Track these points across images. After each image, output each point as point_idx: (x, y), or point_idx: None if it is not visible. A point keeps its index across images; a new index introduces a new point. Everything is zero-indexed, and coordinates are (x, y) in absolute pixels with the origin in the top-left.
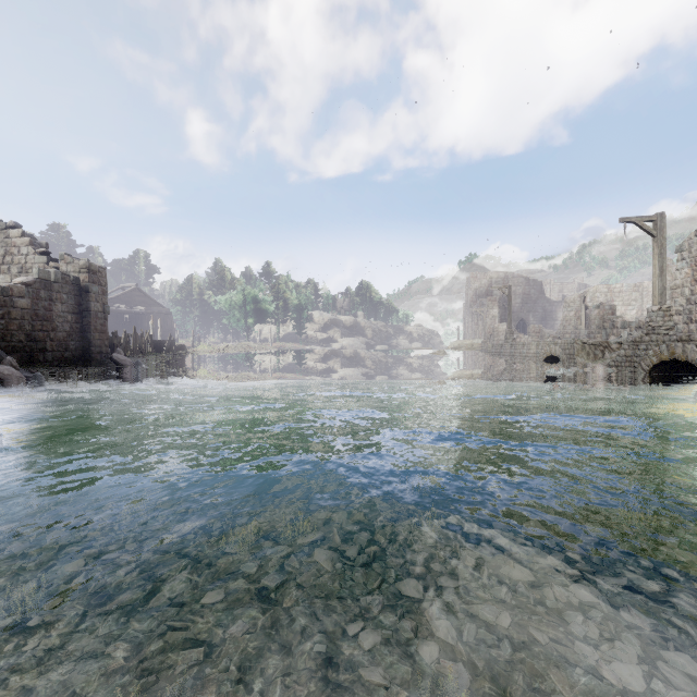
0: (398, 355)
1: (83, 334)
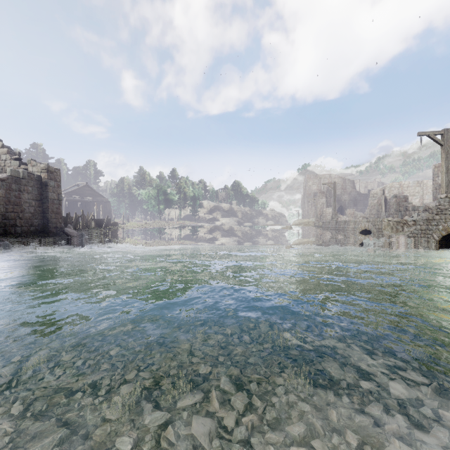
0: (258, 229)
1: (43, 215)
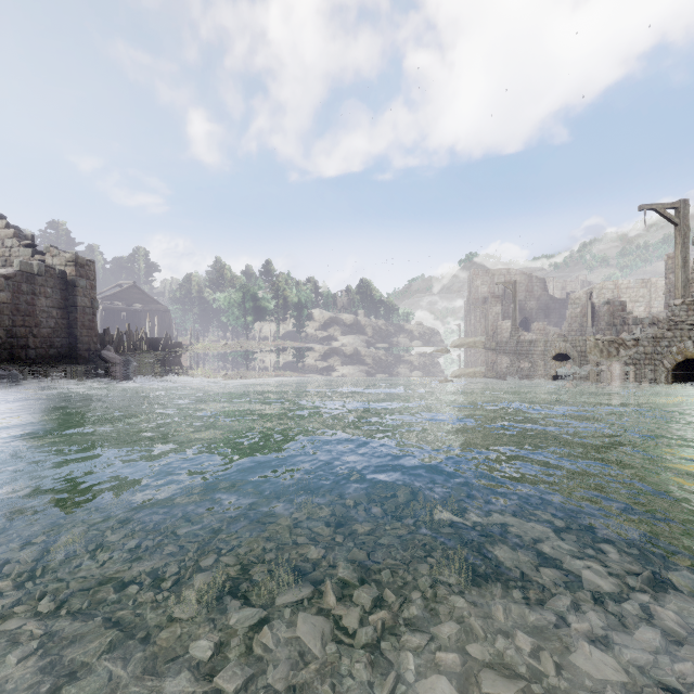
0: (398, 353)
1: (69, 331)
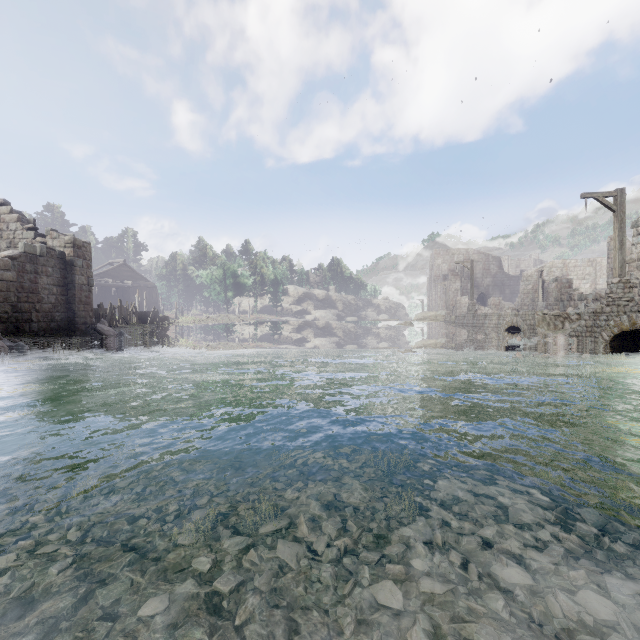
0: (366, 326)
1: (68, 306)
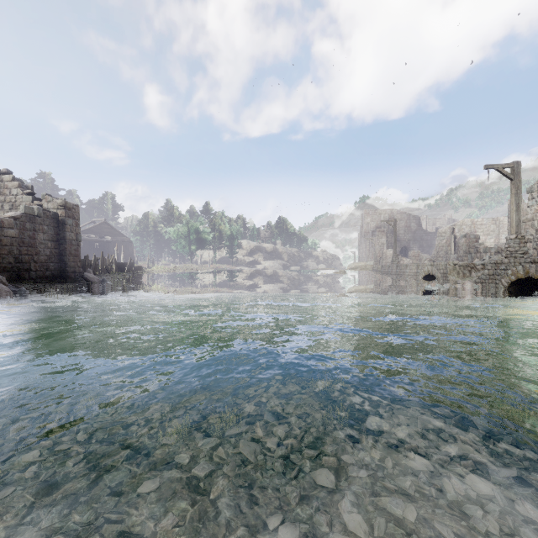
0: (307, 274)
1: (60, 258)
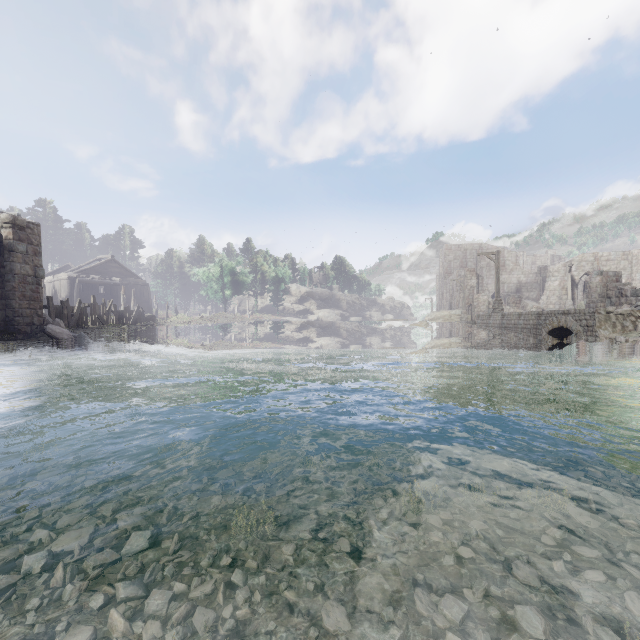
0: (373, 326)
1: (6, 302)
